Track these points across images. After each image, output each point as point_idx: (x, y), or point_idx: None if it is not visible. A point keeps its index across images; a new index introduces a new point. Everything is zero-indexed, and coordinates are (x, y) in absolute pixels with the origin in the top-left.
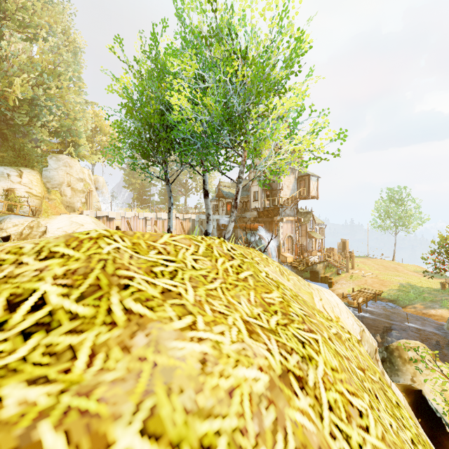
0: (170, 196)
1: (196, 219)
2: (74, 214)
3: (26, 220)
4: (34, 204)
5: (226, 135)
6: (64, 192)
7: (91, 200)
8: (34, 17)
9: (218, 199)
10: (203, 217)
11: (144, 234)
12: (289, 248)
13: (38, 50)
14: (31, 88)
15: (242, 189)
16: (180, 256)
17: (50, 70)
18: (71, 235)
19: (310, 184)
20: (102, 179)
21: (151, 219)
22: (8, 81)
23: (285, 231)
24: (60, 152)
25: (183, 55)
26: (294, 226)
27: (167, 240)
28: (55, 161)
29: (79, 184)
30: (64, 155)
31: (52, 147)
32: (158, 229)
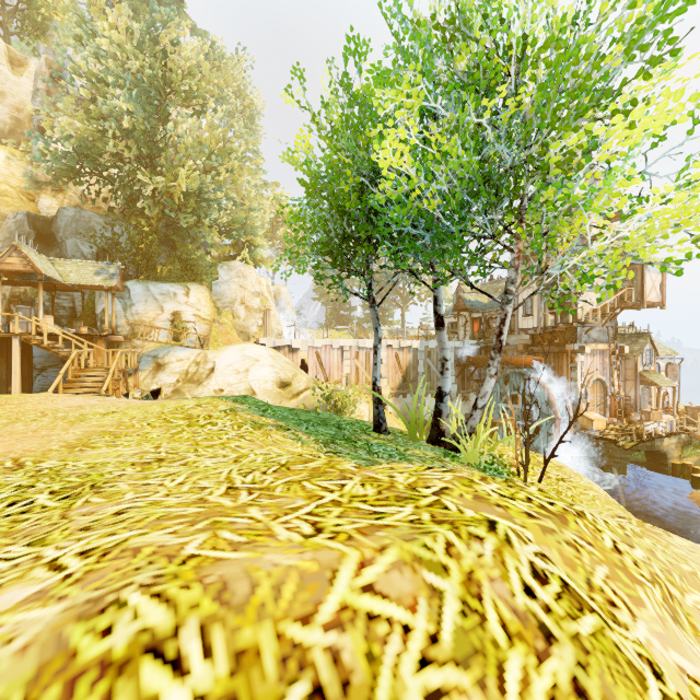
0: (377, 326)
1: (420, 348)
2: (248, 344)
3: (192, 354)
4: (202, 331)
5: (481, 213)
6: (236, 313)
7: (269, 324)
8: (201, 83)
9: (457, 314)
10: (432, 344)
11: (280, 584)
12: (597, 402)
13: (205, 125)
14: (199, 177)
15: (500, 295)
16: (383, 691)
17: (220, 149)
18: (63, 636)
19: (645, 279)
20: (284, 289)
21: (350, 350)
22: (175, 173)
23: (589, 371)
24: (233, 258)
25: (398, 80)
26: (608, 361)
27: (346, 598)
28: (227, 270)
29: (255, 300)
30: (237, 261)
31: (224, 252)
32: (361, 364)
